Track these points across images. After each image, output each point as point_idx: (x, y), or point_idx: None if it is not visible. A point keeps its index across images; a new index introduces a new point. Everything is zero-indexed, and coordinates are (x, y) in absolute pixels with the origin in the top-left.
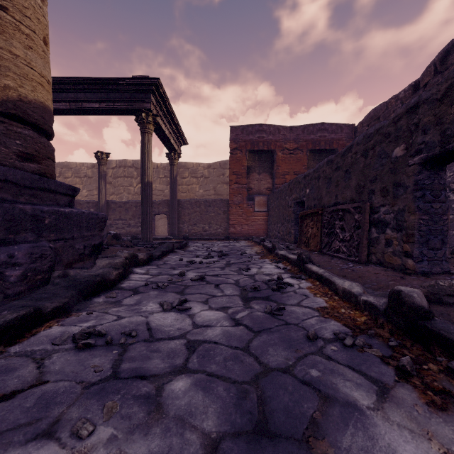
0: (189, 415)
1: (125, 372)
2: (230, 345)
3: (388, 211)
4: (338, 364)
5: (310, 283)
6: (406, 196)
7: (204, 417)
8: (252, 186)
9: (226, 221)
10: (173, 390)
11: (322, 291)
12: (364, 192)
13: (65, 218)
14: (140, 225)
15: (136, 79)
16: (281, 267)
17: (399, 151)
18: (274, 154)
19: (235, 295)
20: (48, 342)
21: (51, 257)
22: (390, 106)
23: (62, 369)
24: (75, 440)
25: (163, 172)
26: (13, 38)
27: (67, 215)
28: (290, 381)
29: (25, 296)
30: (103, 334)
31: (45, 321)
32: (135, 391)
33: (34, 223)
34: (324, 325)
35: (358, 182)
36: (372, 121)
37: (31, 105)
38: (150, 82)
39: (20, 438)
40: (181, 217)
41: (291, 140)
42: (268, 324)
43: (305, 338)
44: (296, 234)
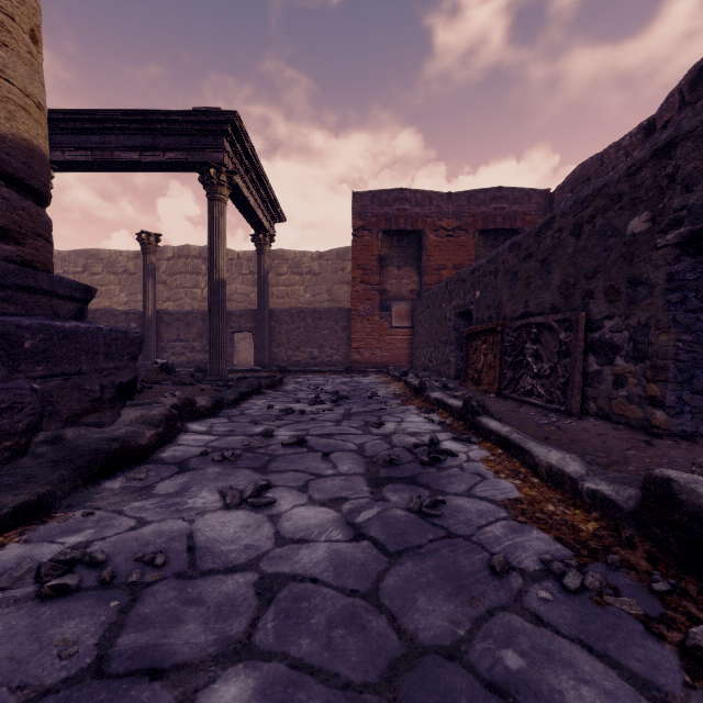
0: None
1: (121, 658)
2: (343, 587)
3: (618, 327)
4: (558, 637)
5: (486, 450)
6: (651, 301)
7: None
8: (388, 287)
9: (347, 343)
10: None
11: (509, 468)
12: (576, 295)
13: (64, 338)
14: None
15: (200, 112)
16: (436, 421)
17: (639, 224)
18: (423, 236)
19: (357, 474)
20: None
21: (32, 408)
22: (607, 159)
23: None
24: None
25: (248, 266)
26: None
27: (69, 333)
28: (463, 682)
29: None
30: (100, 562)
31: None
32: None
33: (3, 348)
34: (520, 540)
35: (564, 279)
36: (577, 184)
37: (5, 143)
38: (223, 118)
39: None
40: (276, 336)
41: (449, 214)
42: (415, 537)
43: (486, 568)
44: (458, 364)
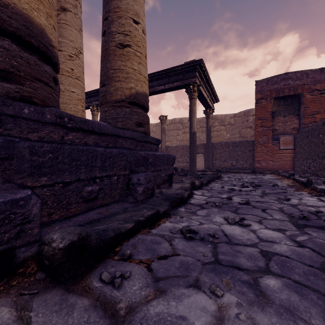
0: (293, 308)
1: (223, 261)
2: (303, 262)
3: None
4: None
5: None
6: None
7: (308, 315)
8: (277, 127)
9: (251, 158)
10: (267, 284)
11: None
12: None
13: (157, 158)
14: (185, 161)
15: (187, 64)
16: None
17: None
18: (302, 97)
19: (285, 220)
20: (168, 231)
21: (153, 181)
22: None
23: (183, 249)
24: (214, 296)
25: (199, 124)
26: (133, 61)
27: (158, 156)
28: None
29: (146, 202)
30: (197, 232)
31: (161, 218)
32: (237, 277)
33: (145, 161)
34: None
35: None
36: None
37: (140, 95)
38: (196, 63)
39: (182, 283)
40: (214, 155)
41: (321, 80)
42: None
43: None
44: None
